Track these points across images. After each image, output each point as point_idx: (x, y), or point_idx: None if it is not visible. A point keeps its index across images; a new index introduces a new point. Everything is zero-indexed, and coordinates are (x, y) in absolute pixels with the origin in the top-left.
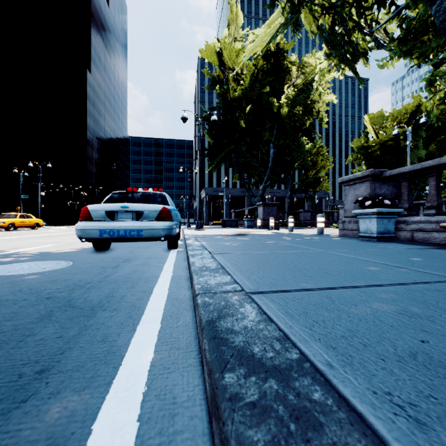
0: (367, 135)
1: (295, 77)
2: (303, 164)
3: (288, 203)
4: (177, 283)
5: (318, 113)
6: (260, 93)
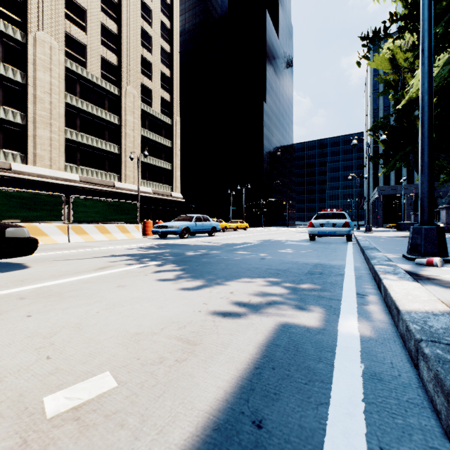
0: None
1: None
2: None
3: None
4: (355, 248)
5: None
6: None
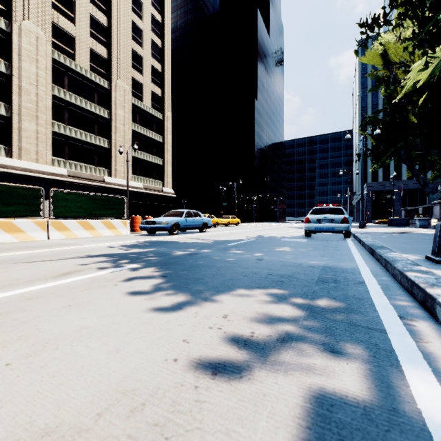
0: None
1: None
2: None
3: None
4: (357, 246)
5: None
6: None
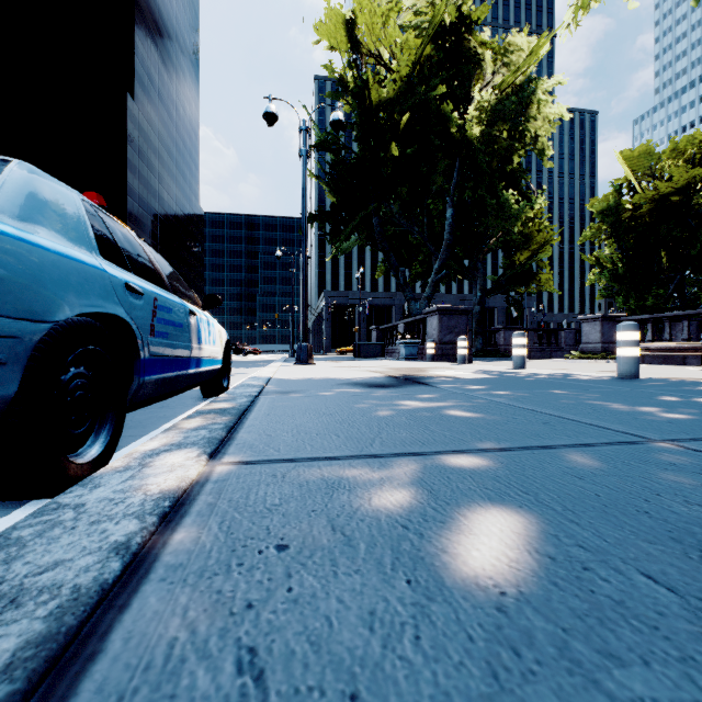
0: (621, 189)
1: (493, 74)
2: (506, 240)
3: (478, 312)
4: None
5: (535, 142)
6: (428, 102)
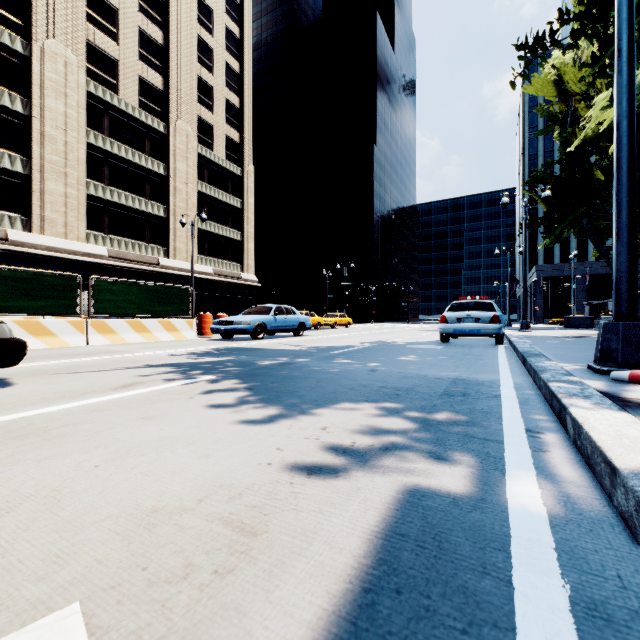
0: None
1: None
2: None
3: None
4: (509, 354)
5: None
6: None
